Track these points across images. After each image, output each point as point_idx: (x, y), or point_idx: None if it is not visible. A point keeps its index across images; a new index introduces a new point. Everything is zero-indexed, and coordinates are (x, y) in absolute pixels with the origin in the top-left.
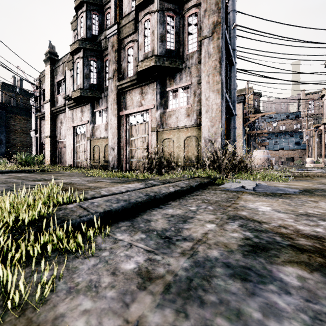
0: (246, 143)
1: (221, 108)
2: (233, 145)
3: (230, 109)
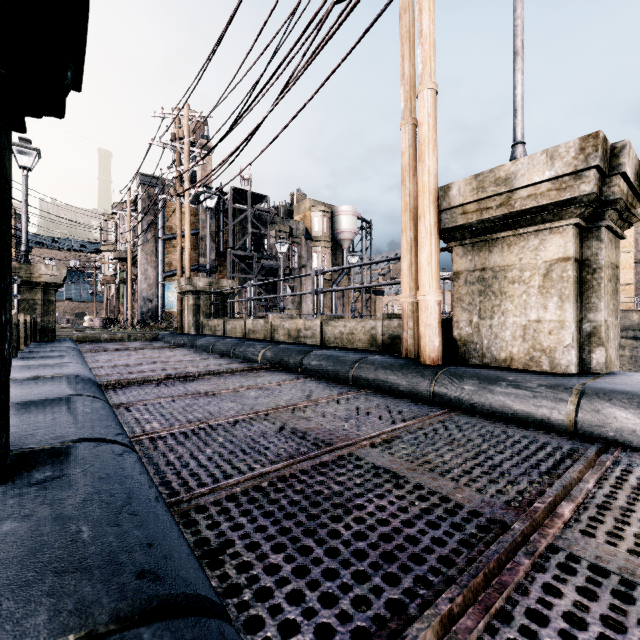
0: None
1: None
2: None
3: None
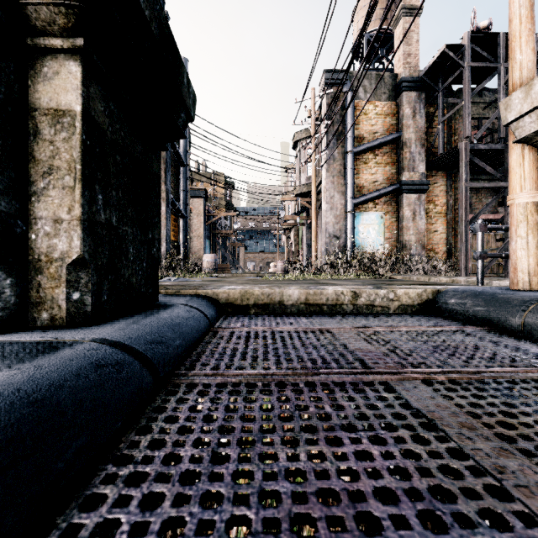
0: (211, 244)
1: (167, 215)
2: (185, 249)
3: (180, 212)
